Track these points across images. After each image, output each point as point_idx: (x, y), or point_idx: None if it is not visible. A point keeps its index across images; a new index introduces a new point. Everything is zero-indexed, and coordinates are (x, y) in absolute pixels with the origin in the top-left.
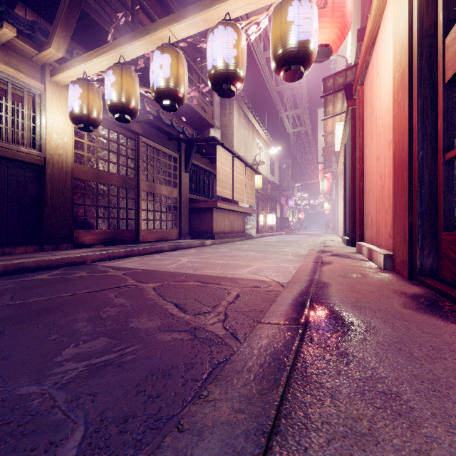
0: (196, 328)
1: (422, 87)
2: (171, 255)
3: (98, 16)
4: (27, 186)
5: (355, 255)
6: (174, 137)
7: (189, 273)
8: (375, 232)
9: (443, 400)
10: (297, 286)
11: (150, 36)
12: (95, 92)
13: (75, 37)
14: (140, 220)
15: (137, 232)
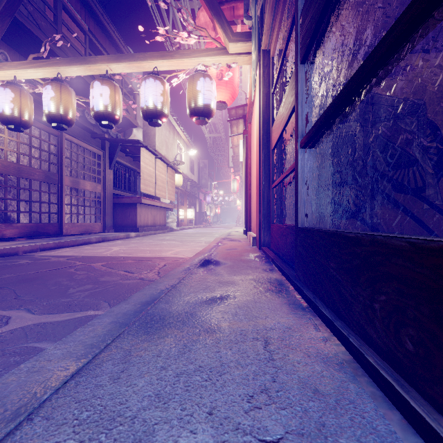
0: (143, 278)
1: (264, 149)
2: (100, 246)
3: (20, 14)
4: None
5: (244, 240)
6: (99, 136)
7: (125, 256)
8: (254, 224)
9: (232, 273)
10: (200, 254)
11: (90, 66)
12: (28, 97)
13: None
14: (63, 214)
15: (61, 226)
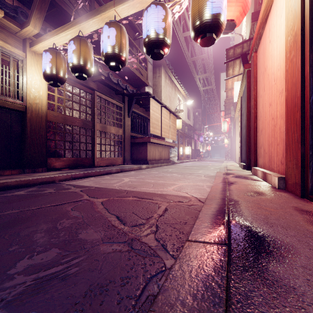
0: (132, 239)
1: (312, 45)
2: (117, 176)
3: (65, 5)
4: (13, 126)
5: (252, 176)
6: (120, 92)
7: (129, 190)
8: (267, 160)
9: None
10: (214, 203)
11: (101, 15)
12: (62, 58)
13: (49, 20)
14: (95, 151)
15: (93, 159)
